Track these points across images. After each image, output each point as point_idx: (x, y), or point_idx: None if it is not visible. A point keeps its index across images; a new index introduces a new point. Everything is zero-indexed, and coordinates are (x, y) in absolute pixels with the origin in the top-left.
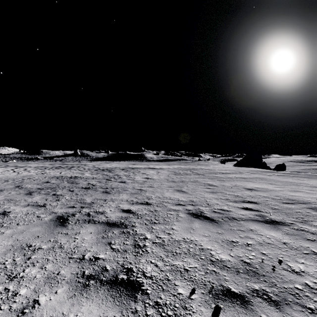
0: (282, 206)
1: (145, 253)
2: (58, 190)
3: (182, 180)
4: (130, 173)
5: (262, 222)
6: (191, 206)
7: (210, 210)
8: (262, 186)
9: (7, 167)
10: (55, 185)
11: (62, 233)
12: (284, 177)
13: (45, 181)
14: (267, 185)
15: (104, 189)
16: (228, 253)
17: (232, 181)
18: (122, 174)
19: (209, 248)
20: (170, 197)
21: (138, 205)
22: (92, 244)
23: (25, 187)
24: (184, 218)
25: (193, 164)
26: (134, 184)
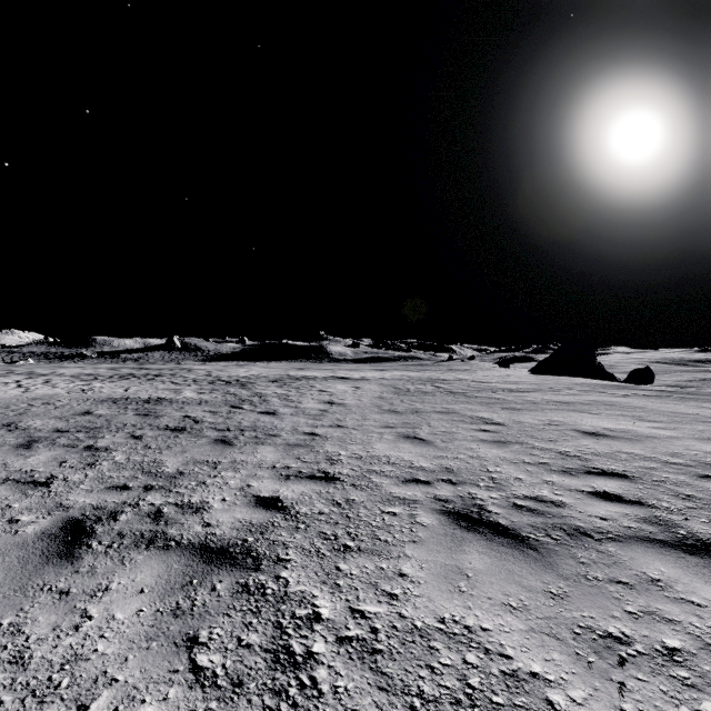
0: (703, 487)
1: (308, 700)
2: (103, 435)
3: (414, 407)
4: (289, 389)
5: (673, 548)
6: (449, 488)
7: (505, 502)
8: (621, 425)
9: (8, 376)
10: (102, 422)
11: (52, 588)
12: (663, 401)
13: (81, 410)
14: (631, 424)
15: (220, 432)
16: (614, 704)
17: (538, 411)
18: (271, 393)
19: (539, 674)
20: (387, 457)
21: (301, 483)
22: (130, 647)
23: (23, 428)
24: (435, 529)
25: (437, 369)
26: (298, 417)
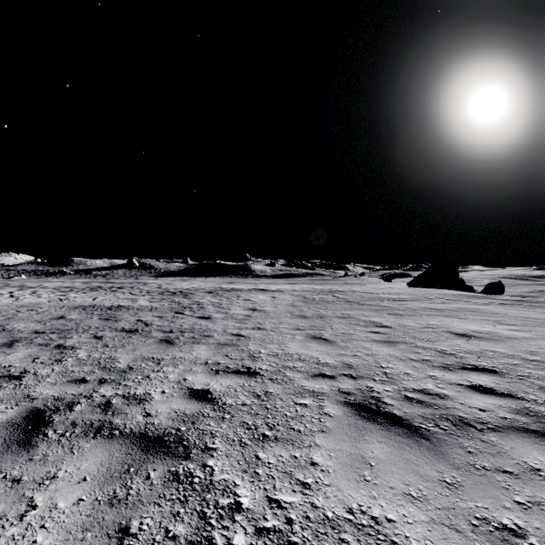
0: None
1: None
2: (71, 336)
3: (319, 313)
4: (221, 299)
5: None
6: (350, 381)
7: (398, 394)
8: (484, 328)
9: (4, 288)
10: (72, 325)
11: (6, 476)
12: (515, 308)
13: (57, 315)
14: (493, 327)
15: (165, 333)
16: None
17: (417, 316)
18: (207, 301)
19: None
20: (298, 354)
21: (228, 377)
22: (66, 538)
23: (9, 330)
24: (340, 420)
25: (336, 283)
26: (228, 321)
